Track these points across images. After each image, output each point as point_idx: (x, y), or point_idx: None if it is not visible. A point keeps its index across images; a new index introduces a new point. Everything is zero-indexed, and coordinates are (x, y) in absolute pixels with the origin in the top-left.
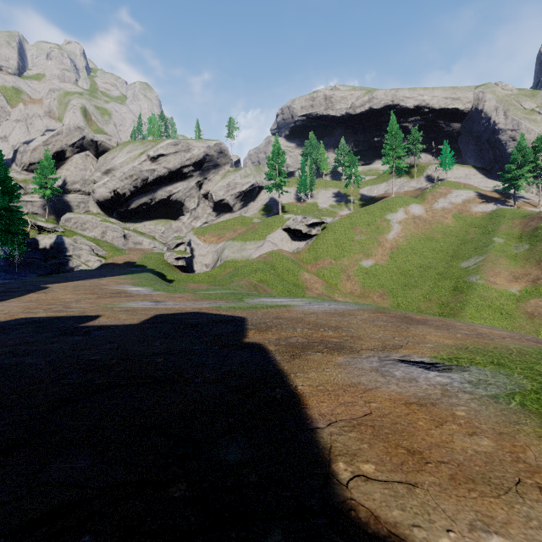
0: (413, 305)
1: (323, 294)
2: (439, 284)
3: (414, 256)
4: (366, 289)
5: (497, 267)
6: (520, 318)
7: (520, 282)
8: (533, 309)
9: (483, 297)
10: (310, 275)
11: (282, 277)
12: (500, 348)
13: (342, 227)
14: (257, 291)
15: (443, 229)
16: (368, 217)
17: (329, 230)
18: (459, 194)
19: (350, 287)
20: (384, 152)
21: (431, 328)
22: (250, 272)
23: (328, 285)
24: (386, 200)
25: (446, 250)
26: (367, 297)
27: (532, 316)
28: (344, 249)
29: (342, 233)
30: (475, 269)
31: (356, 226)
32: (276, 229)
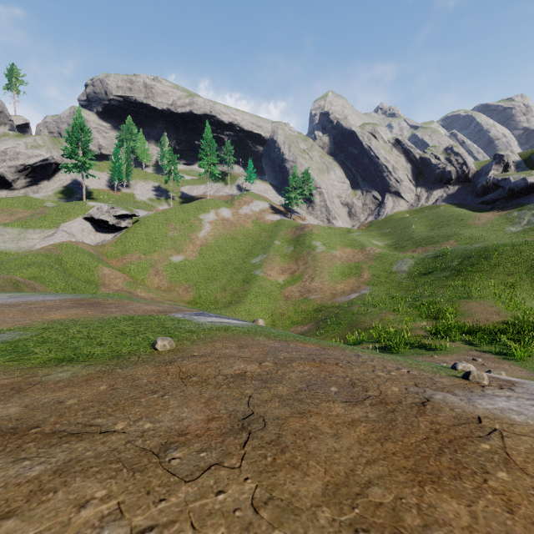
0: (212, 296)
1: (122, 290)
2: (235, 277)
3: (219, 253)
4: (173, 283)
5: (273, 263)
6: (280, 301)
7: (285, 274)
8: (288, 293)
9: (261, 286)
10: (111, 270)
11: (71, 272)
12: (96, 318)
13: (156, 222)
14: (18, 290)
15: (244, 231)
16: (183, 214)
17: (142, 224)
18: (258, 204)
19: (157, 282)
20: (200, 156)
21: (86, 309)
22: (19, 266)
23: (131, 281)
24: (201, 201)
25: (244, 249)
26: (172, 291)
27: (287, 298)
28: (156, 244)
29: (155, 228)
30: (260, 265)
31: (170, 222)
32: (75, 218)
